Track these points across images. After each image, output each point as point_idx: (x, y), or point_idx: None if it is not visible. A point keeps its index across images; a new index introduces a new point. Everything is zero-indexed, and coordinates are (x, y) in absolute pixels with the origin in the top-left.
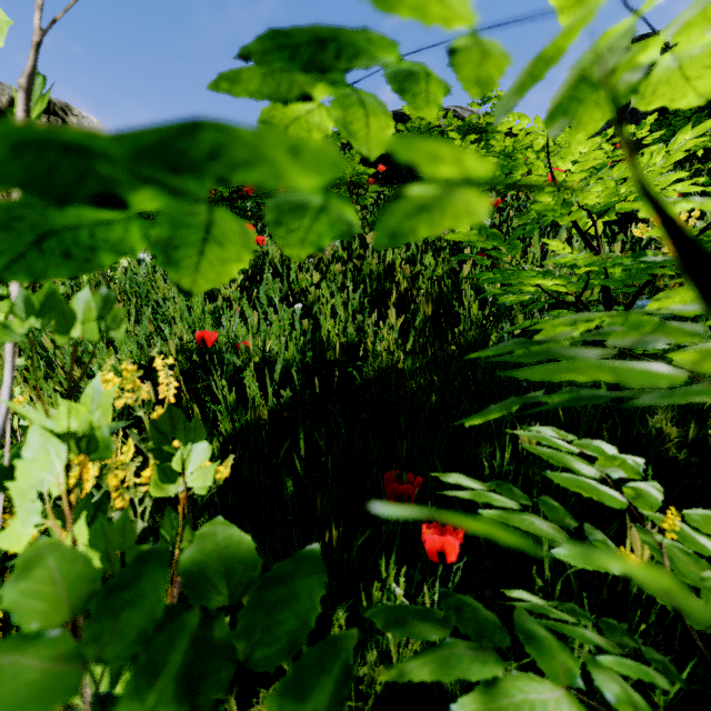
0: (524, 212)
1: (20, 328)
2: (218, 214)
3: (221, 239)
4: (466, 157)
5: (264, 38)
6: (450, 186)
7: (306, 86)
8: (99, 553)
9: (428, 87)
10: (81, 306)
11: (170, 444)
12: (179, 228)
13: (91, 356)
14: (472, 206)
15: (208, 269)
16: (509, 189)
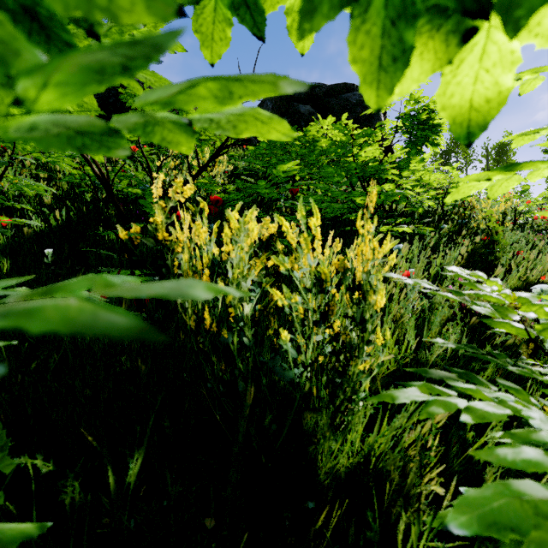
0: None
1: None
2: None
3: None
4: None
5: None
6: None
7: None
8: None
9: None
10: None
11: None
12: None
13: None
14: None
15: None
16: None
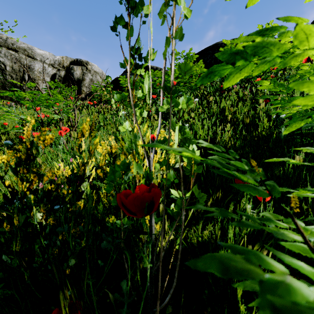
0: (293, 76)
1: (165, 107)
2: (249, 64)
3: (242, 72)
4: (310, 45)
5: (256, 31)
6: (305, 50)
7: (254, 38)
8: (186, 158)
9: (287, 34)
10: (181, 100)
11: (187, 143)
12: (236, 69)
13: (184, 112)
14: (308, 54)
15: (232, 81)
16: (279, 70)
